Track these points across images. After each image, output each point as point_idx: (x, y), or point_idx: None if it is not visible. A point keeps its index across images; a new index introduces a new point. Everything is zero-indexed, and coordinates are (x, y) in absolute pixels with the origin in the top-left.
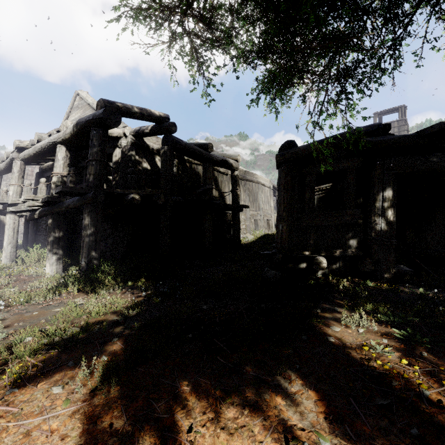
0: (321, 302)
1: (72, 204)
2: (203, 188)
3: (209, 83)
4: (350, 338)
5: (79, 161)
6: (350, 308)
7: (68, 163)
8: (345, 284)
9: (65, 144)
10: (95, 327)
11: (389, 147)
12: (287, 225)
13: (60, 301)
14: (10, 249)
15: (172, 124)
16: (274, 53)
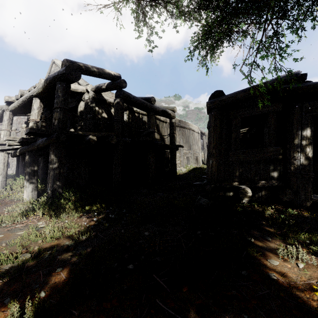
0: (252, 230)
1: (41, 144)
2: (147, 131)
3: (150, 32)
4: (292, 276)
5: None
6: (281, 237)
7: (42, 111)
8: (270, 212)
9: (39, 97)
10: (45, 254)
11: (307, 92)
12: (216, 160)
13: (25, 224)
14: (1, 178)
15: (123, 81)
16: (208, 9)
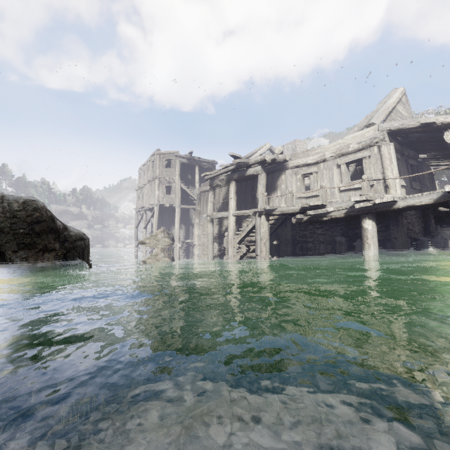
0: None
1: None
2: None
3: None
4: None
5: None
6: None
7: None
8: None
9: None
10: None
11: None
12: None
13: None
14: None
15: None
16: None
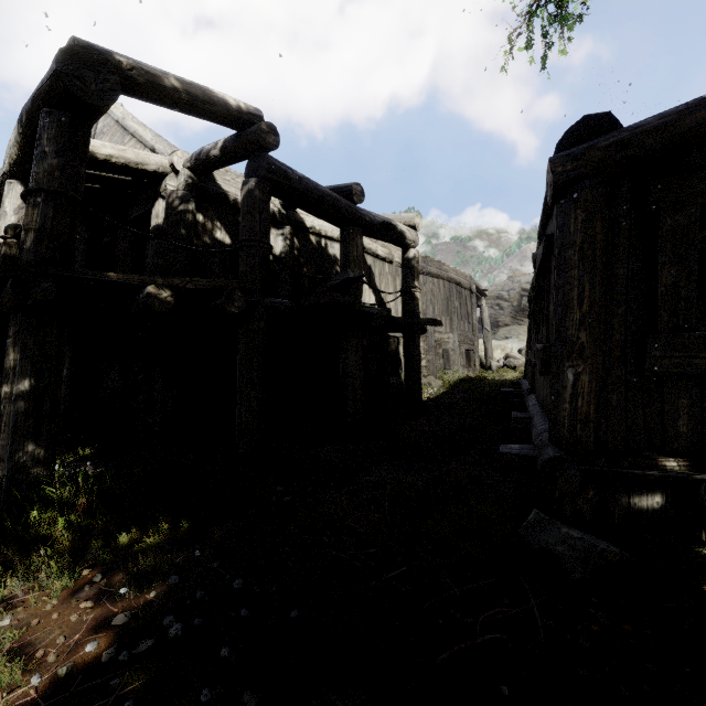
0: None
1: None
2: (340, 276)
3: None
4: None
5: (102, 236)
6: None
7: None
8: None
9: (20, 179)
10: None
11: None
12: (593, 371)
13: None
14: None
15: (268, 129)
16: None
